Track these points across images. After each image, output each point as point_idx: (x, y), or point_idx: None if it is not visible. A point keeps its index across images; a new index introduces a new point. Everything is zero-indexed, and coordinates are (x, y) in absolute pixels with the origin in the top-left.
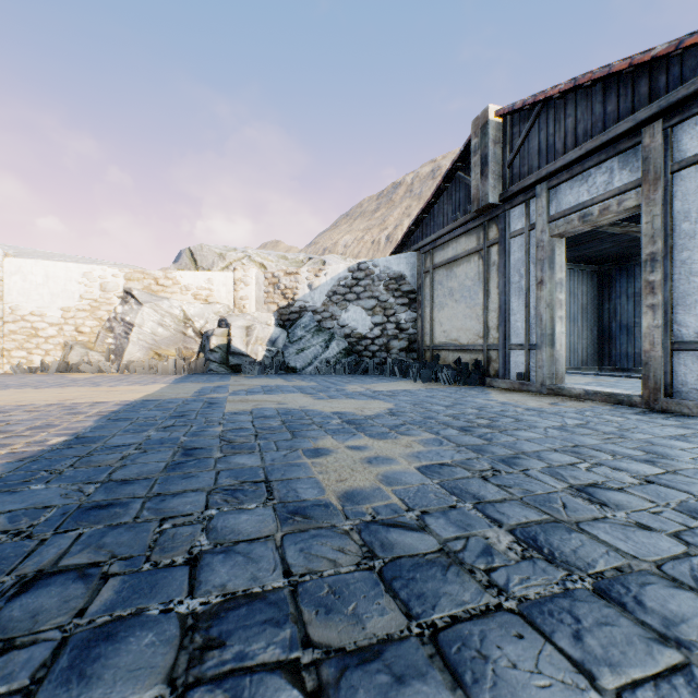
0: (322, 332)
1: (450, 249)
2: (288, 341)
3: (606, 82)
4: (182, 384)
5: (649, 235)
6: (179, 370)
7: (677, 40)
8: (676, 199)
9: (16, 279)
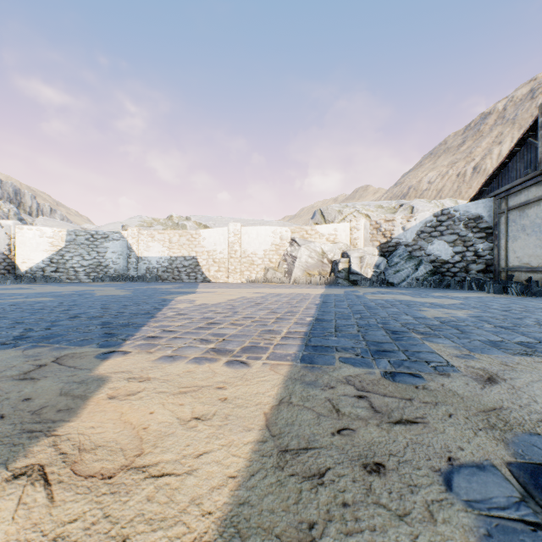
0: (412, 259)
1: (522, 195)
2: (387, 266)
3: None
4: (332, 289)
5: None
6: (322, 282)
7: None
8: None
9: (245, 237)
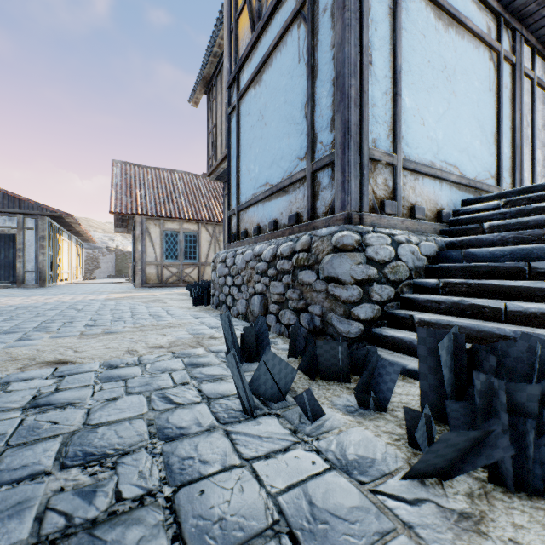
0: None
1: None
2: None
3: (5, 194)
4: None
5: (20, 243)
6: None
7: (28, 199)
8: (27, 236)
9: None
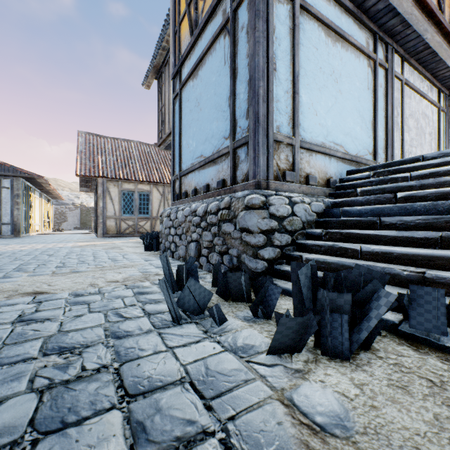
0: None
1: None
2: None
3: None
4: None
5: None
6: None
7: (5, 163)
8: (3, 194)
9: None
